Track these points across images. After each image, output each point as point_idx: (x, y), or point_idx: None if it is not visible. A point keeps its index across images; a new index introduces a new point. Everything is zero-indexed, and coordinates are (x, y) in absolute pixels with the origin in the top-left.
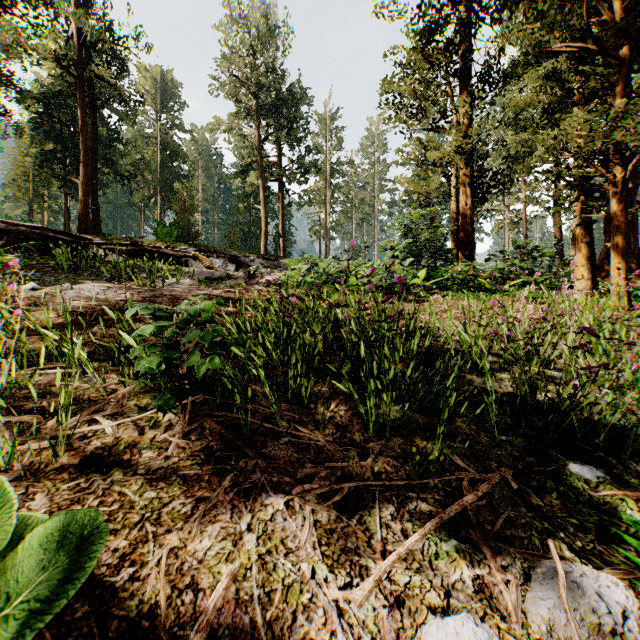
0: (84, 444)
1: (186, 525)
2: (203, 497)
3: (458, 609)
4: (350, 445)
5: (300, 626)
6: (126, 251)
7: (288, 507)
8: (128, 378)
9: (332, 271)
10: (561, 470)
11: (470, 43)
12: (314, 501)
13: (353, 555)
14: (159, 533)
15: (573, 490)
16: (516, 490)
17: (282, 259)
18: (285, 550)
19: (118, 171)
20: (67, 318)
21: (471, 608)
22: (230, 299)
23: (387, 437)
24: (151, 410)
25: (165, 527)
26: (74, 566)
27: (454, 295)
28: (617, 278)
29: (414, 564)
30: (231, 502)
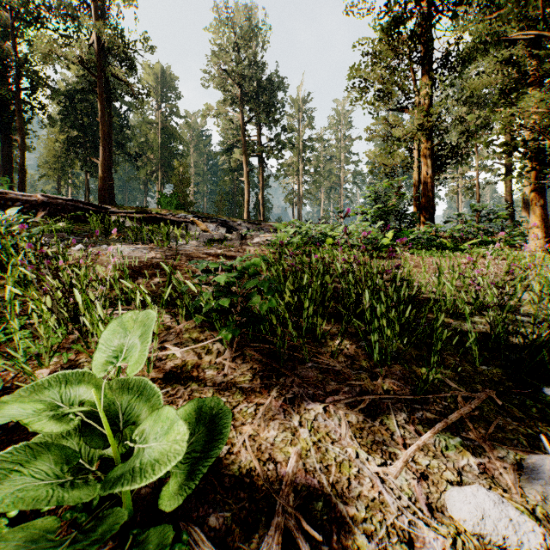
0: (162, 364)
1: (254, 421)
2: (260, 403)
3: (469, 483)
4: (360, 370)
5: (355, 488)
6: (142, 218)
7: (326, 411)
8: (178, 317)
9: (314, 233)
10: (536, 392)
11: (431, 33)
12: (344, 408)
13: (382, 445)
14: (237, 425)
15: (548, 407)
16: (501, 406)
17: (264, 223)
18: (330, 440)
19: (127, 152)
20: (126, 272)
21: (479, 483)
22: (233, 257)
23: (388, 365)
24: (201, 341)
25: (240, 421)
26: (214, 433)
27: (419, 253)
28: None
29: (429, 453)
30: (281, 407)
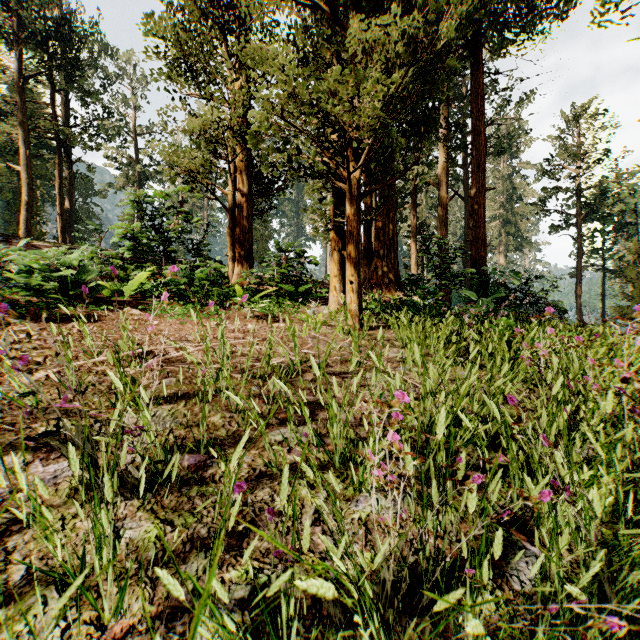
0: None
1: None
2: None
3: None
4: None
5: None
6: None
7: None
8: None
9: None
10: None
11: None
12: None
13: None
14: None
15: None
16: None
17: (20, 240)
18: None
19: None
20: None
21: None
22: None
23: None
24: None
25: None
26: None
27: (164, 307)
28: (351, 293)
29: None
30: None
